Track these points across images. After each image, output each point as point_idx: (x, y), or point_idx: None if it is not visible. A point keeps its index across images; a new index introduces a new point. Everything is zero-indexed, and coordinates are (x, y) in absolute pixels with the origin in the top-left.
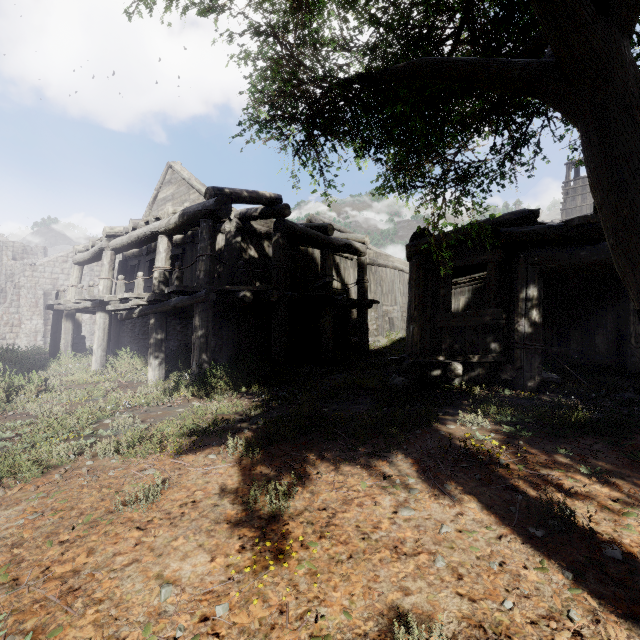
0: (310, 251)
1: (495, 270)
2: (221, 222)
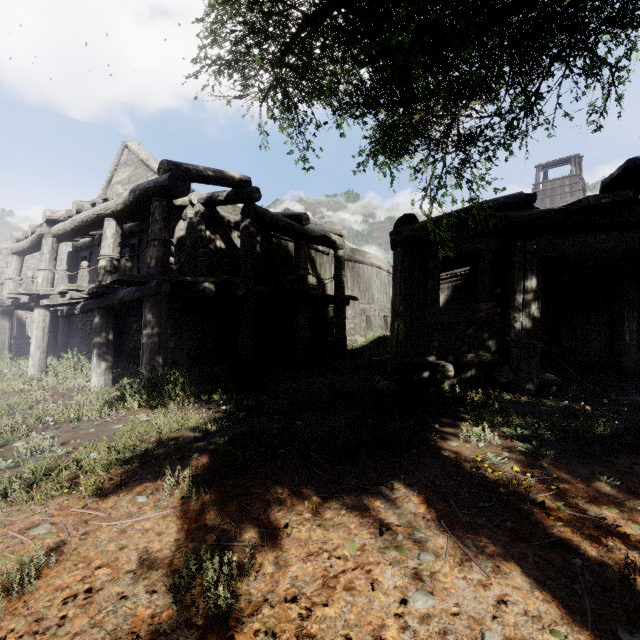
0: (283, 243)
1: (489, 260)
2: (182, 207)
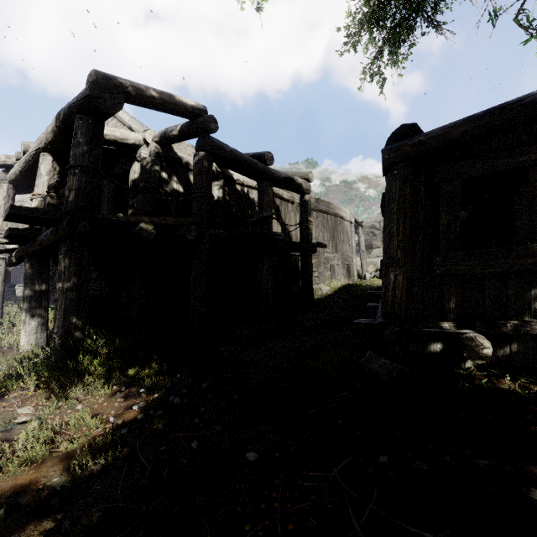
0: (247, 190)
1: None
2: (136, 146)
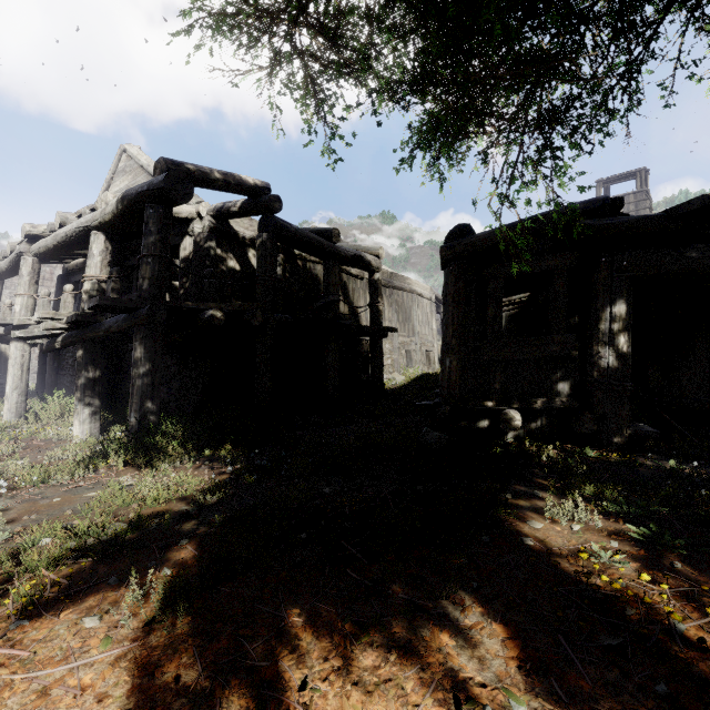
0: (310, 266)
1: (565, 281)
2: (188, 220)
